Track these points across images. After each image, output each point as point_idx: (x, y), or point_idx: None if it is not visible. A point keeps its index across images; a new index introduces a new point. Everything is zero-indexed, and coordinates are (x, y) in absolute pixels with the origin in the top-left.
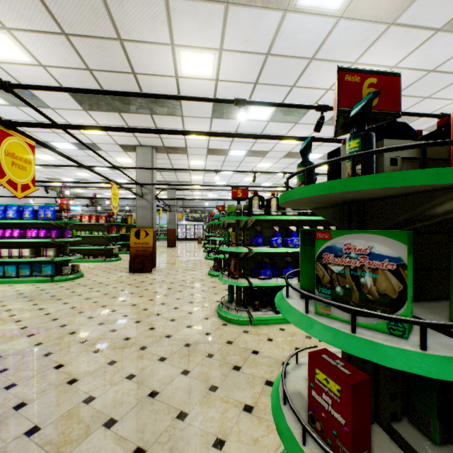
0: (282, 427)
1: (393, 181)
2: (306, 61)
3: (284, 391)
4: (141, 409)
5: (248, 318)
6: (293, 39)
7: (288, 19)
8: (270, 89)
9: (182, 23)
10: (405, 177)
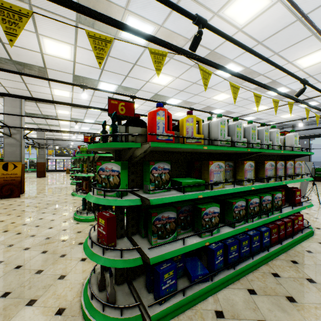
0: (86, 246)
1: (112, 145)
2: (132, 65)
3: (89, 232)
4: (9, 275)
5: (94, 217)
6: (122, 51)
7: (117, 41)
8: (112, 74)
9: (45, 23)
10: (115, 144)
